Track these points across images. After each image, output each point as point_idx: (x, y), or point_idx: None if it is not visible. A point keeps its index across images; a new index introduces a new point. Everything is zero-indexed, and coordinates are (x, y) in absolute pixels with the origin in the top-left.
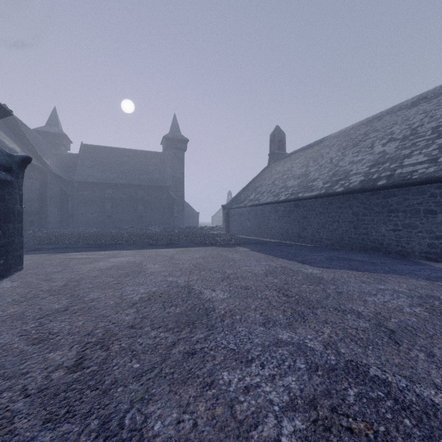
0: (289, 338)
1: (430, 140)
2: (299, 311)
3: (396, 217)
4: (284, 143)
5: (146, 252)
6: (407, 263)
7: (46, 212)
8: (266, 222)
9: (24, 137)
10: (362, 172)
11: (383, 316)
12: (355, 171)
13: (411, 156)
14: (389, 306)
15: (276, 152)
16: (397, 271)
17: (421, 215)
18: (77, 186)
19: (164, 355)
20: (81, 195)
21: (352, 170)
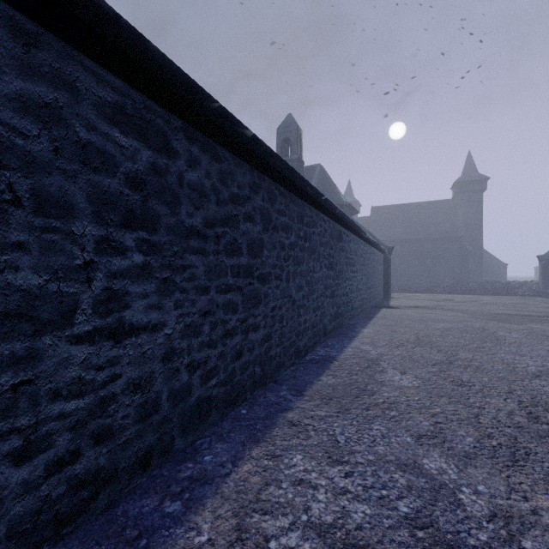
0: (516, 311)
1: None
2: (532, 310)
3: None
4: None
5: (448, 295)
6: None
7: None
8: None
9: None
10: None
11: None
12: None
13: None
14: None
15: None
16: None
17: None
18: None
19: (470, 308)
20: None
21: None
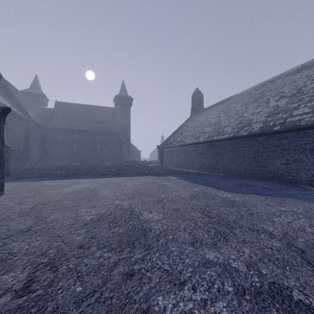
0: (215, 258)
1: (313, 96)
2: (220, 231)
3: (288, 154)
4: (202, 100)
5: (100, 180)
6: (297, 189)
7: (29, 150)
8: (189, 158)
9: (13, 96)
10: (261, 120)
11: (291, 236)
12: (255, 120)
13: (298, 108)
14: (293, 226)
15: (196, 107)
16: (291, 195)
17: (307, 152)
18: (52, 132)
19: (105, 277)
20: (55, 138)
21: (253, 119)
